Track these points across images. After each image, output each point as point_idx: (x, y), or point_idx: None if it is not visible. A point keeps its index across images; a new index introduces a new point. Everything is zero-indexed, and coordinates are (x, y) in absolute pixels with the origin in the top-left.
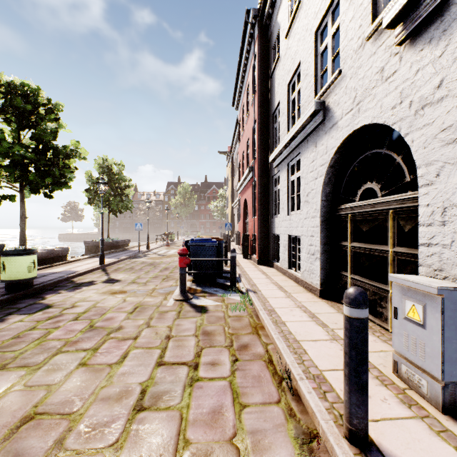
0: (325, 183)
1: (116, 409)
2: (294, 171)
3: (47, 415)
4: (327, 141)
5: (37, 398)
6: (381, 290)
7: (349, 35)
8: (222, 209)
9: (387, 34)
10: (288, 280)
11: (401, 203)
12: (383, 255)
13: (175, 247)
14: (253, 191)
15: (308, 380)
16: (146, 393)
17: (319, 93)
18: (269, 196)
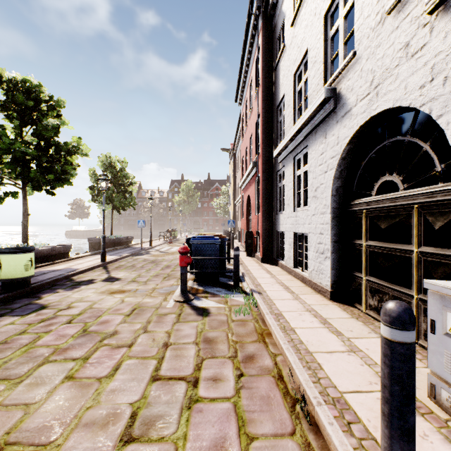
0: (336, 177)
1: (100, 439)
2: (300, 166)
3: (19, 445)
4: (338, 130)
5: (11, 422)
6: (404, 295)
7: (365, 12)
8: (225, 206)
9: (413, 4)
10: (295, 280)
11: (430, 197)
12: (405, 255)
13: (178, 244)
14: (257, 186)
15: (327, 405)
16: (136, 417)
17: (329, 79)
18: (273, 192)
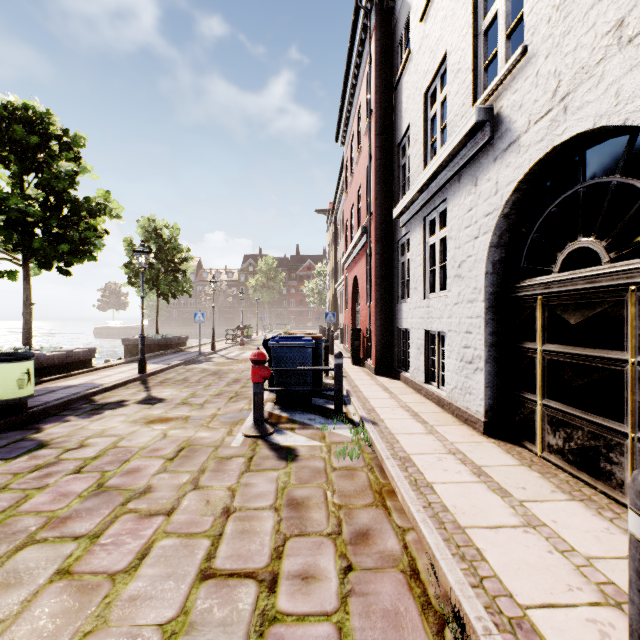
0: (493, 245)
1: None
2: (434, 230)
3: None
4: (498, 172)
5: None
6: (610, 432)
7: None
8: (320, 293)
9: None
10: (426, 403)
11: None
12: (613, 368)
13: (252, 347)
14: (368, 262)
15: (502, 634)
16: None
17: (483, 94)
18: (393, 271)
